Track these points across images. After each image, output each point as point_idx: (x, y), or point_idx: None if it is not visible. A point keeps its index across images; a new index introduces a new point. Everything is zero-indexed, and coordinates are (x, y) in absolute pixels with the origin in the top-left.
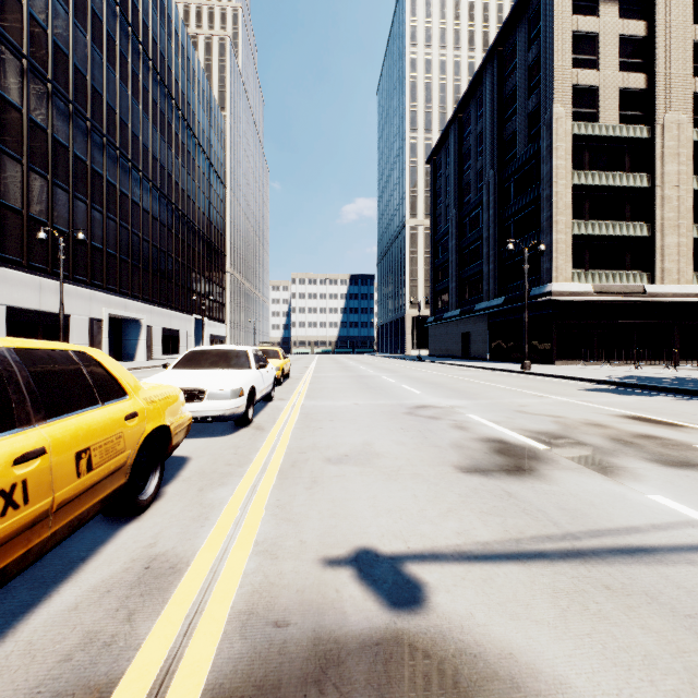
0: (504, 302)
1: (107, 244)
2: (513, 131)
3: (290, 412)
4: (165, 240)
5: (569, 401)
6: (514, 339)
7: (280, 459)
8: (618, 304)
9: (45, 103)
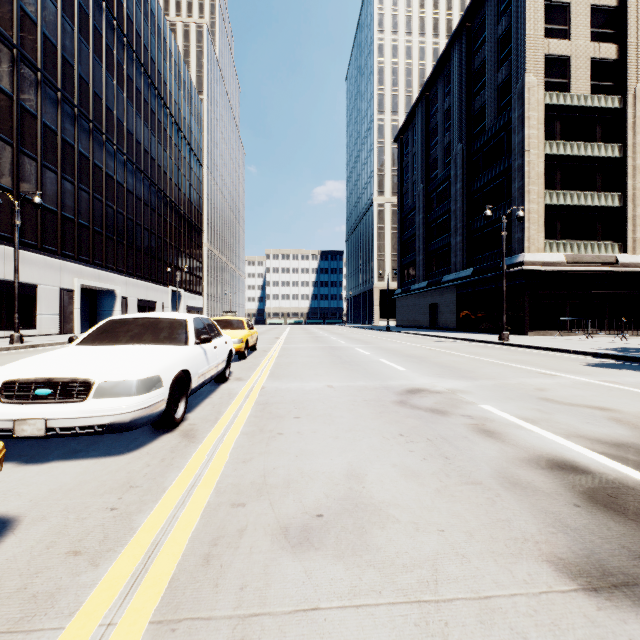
0: (473, 273)
1: (79, 215)
2: (481, 104)
3: (243, 401)
4: (141, 214)
5: (592, 382)
6: (483, 310)
7: (189, 531)
8: (591, 275)
9: (10, 68)
